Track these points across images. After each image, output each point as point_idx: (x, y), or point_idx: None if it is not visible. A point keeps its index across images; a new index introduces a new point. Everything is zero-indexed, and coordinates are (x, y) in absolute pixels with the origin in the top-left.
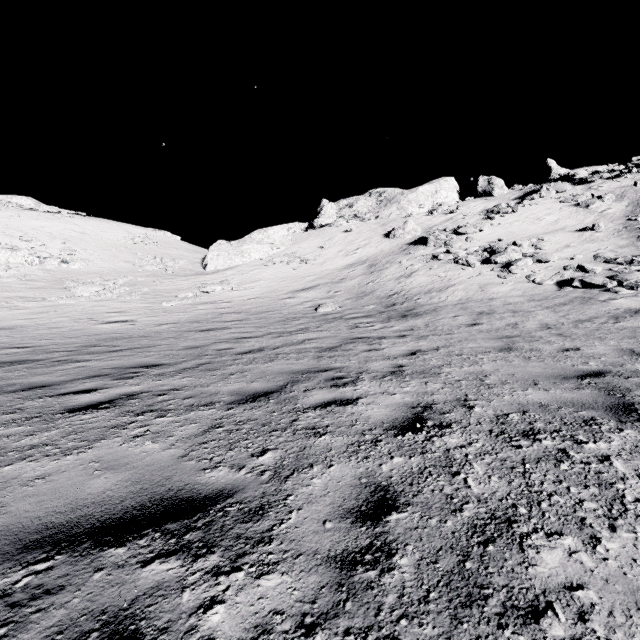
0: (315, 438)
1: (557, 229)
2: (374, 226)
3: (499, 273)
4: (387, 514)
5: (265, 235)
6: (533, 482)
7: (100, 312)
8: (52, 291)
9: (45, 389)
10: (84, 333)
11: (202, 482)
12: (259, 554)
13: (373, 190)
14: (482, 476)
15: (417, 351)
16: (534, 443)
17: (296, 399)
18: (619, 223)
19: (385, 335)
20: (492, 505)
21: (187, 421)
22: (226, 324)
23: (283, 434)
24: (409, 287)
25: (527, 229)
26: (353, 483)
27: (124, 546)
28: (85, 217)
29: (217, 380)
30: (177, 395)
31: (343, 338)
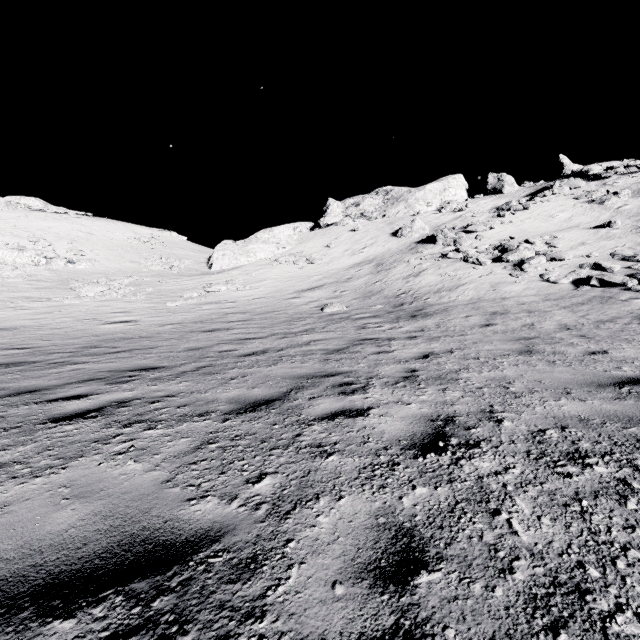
0: (321, 459)
1: (571, 226)
2: (381, 225)
3: (511, 272)
4: (415, 574)
5: (271, 235)
6: (597, 527)
7: (104, 312)
8: (57, 291)
9: (34, 394)
10: (86, 334)
11: (185, 518)
12: (246, 637)
13: (380, 189)
14: (529, 517)
15: (430, 354)
16: (585, 470)
17: (300, 409)
18: (637, 219)
19: (394, 336)
20: (551, 563)
21: (178, 435)
22: (230, 324)
23: (284, 453)
24: (418, 286)
25: (539, 226)
26: (368, 524)
27: (73, 617)
28: (92, 218)
29: (216, 385)
30: (171, 403)
31: (350, 339)
